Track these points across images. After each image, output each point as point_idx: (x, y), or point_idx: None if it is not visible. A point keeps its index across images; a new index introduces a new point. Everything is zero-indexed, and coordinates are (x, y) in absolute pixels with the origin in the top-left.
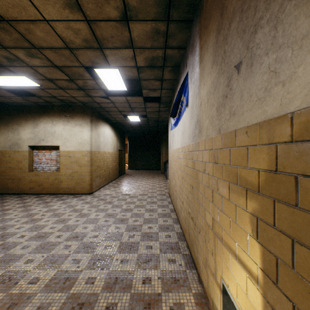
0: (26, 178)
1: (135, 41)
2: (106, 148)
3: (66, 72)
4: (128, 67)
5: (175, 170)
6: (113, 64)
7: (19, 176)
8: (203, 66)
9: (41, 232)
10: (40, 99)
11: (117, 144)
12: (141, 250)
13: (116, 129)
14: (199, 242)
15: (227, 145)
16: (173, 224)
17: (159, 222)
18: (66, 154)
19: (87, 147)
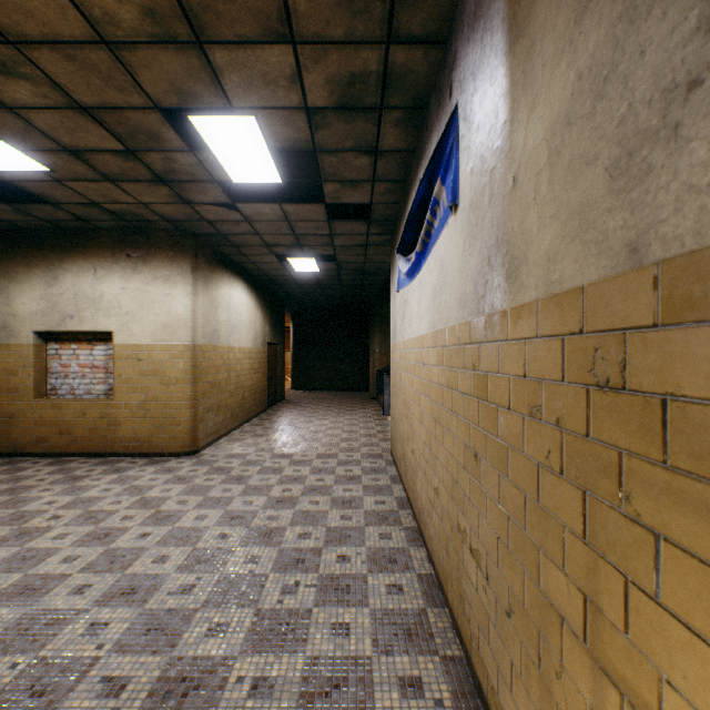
0: (28, 415)
1: (300, 17)
2: (234, 338)
3: (113, 128)
4: (283, 110)
5: (411, 396)
6: (239, 100)
7: (11, 408)
8: (526, 46)
9: (35, 574)
10: (59, 210)
11: (265, 328)
12: (315, 642)
13: (262, 291)
14: (509, 649)
15: (704, 308)
16: (407, 545)
17: (368, 541)
18: (130, 354)
19: (183, 335)
